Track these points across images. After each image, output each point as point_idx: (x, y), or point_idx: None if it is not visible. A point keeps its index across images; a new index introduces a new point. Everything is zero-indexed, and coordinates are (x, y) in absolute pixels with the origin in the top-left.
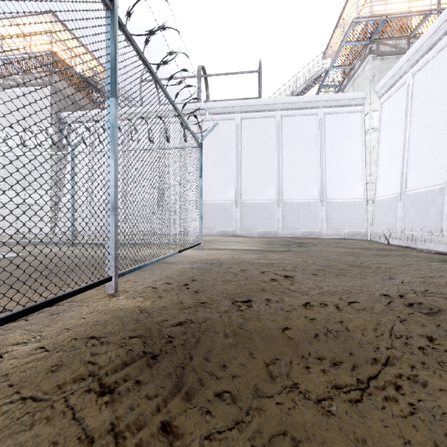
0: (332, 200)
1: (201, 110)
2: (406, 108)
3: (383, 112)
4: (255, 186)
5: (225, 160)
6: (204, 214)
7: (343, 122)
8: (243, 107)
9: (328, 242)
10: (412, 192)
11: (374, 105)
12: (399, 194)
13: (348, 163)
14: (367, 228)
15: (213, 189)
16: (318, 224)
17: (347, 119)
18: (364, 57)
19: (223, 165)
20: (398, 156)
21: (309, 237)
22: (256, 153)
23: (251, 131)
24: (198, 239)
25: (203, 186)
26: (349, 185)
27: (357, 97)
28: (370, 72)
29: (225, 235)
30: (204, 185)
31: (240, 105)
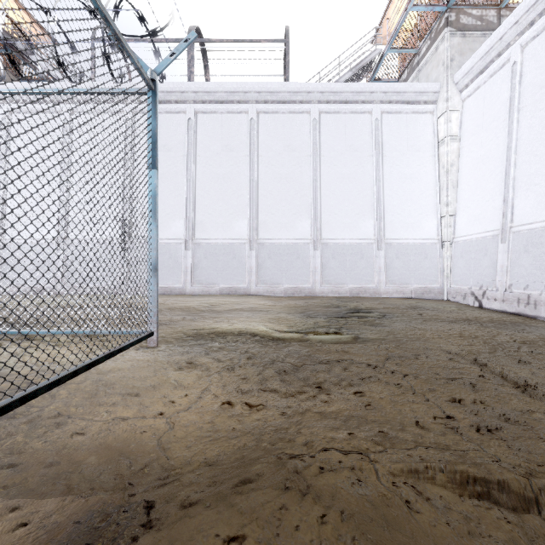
0: (394, 241)
1: (194, 93)
2: (511, 100)
3: (465, 112)
4: (280, 217)
5: (232, 176)
6: (200, 260)
7: (407, 126)
8: (261, 93)
9: (399, 307)
10: (525, 227)
11: (453, 101)
12: (501, 231)
13: (416, 187)
14: (443, 283)
15: (213, 221)
16: (374, 277)
17: (413, 122)
18: (436, 33)
19: (229, 183)
20: (495, 174)
21: (361, 297)
22: (281, 166)
23: (273, 133)
24: (178, 307)
25: (197, 215)
26: (417, 219)
27: (428, 90)
28: (447, 54)
29: (232, 294)
30: (200, 214)
31: (256, 90)
